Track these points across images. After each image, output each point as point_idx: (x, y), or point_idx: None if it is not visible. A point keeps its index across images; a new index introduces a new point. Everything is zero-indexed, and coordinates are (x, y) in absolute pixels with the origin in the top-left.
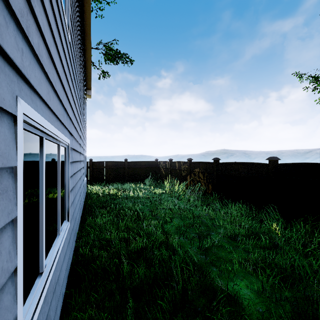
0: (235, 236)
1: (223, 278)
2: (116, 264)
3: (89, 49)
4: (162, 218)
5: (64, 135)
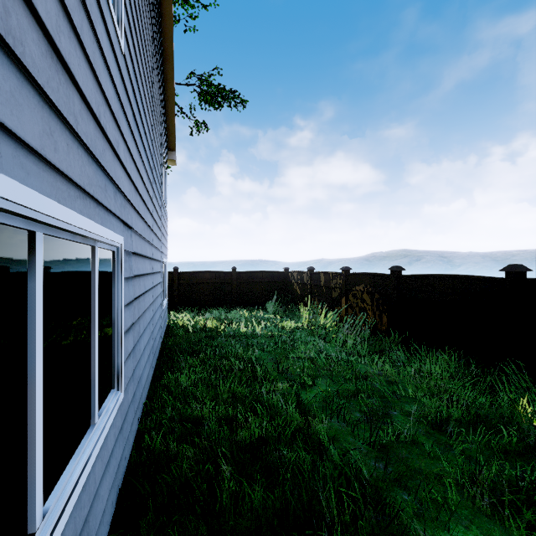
0: (441, 421)
1: (428, 523)
2: (209, 474)
3: (171, 80)
4: (296, 378)
5: (107, 228)
